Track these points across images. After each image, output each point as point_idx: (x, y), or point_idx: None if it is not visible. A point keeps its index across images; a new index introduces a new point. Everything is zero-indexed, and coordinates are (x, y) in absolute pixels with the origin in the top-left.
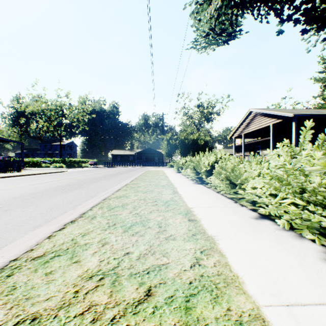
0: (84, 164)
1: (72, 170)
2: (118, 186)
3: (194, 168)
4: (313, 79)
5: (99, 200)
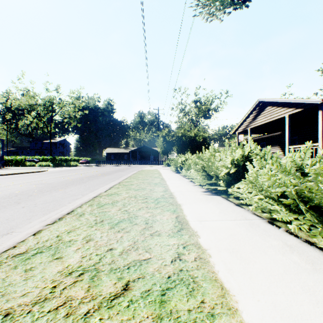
0: (73, 162)
1: (53, 170)
2: (85, 199)
3: (203, 169)
4: (320, 70)
5: None
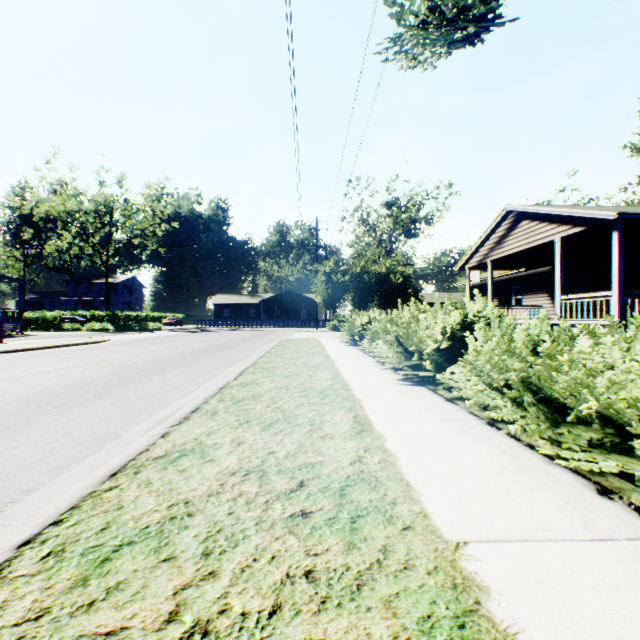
0: (152, 324)
1: (120, 339)
2: (204, 391)
3: (398, 341)
4: (629, 147)
5: (90, 482)
